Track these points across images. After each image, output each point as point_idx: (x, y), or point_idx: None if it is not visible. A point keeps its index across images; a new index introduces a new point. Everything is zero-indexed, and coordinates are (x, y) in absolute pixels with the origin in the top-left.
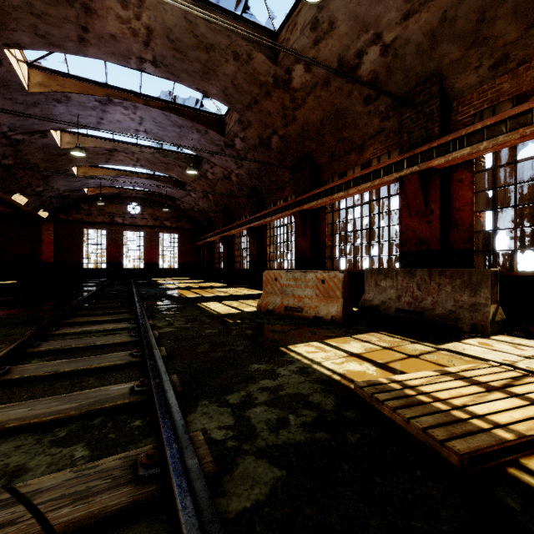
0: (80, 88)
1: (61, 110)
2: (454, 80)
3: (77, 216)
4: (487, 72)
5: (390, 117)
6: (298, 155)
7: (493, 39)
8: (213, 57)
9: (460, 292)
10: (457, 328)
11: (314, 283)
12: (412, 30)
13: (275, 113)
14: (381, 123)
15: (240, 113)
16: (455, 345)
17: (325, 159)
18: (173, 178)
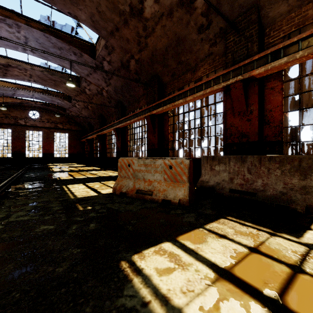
0: None
1: None
2: (268, 10)
3: None
4: (296, 1)
5: (217, 43)
6: (149, 75)
7: None
8: None
9: (289, 176)
10: (291, 209)
11: (162, 168)
12: None
13: (132, 40)
14: (210, 48)
15: (106, 39)
16: None
17: (168, 78)
18: (62, 94)
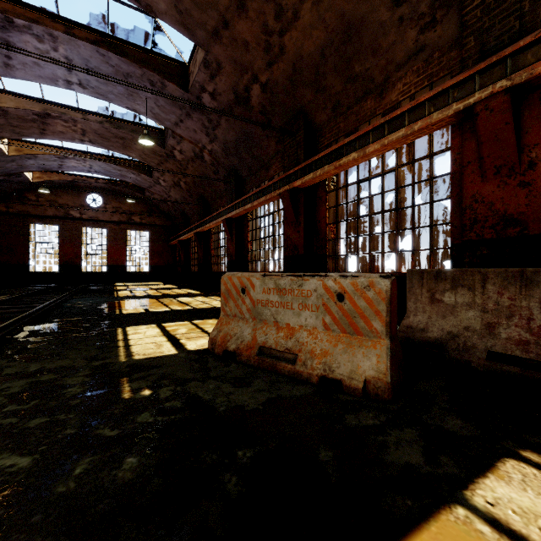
0: None
1: None
2: None
3: (20, 208)
4: None
5: (438, 21)
6: (287, 114)
7: None
8: None
9: None
10: None
11: (319, 299)
12: None
13: (254, 44)
14: (420, 36)
15: (205, 47)
16: None
17: (326, 115)
18: (138, 162)
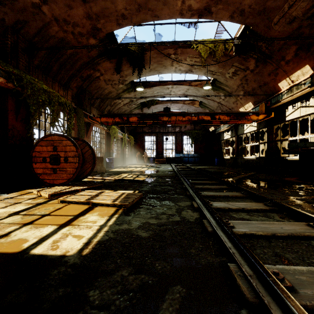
0: None
1: None
2: None
3: None
4: None
5: None
6: None
7: None
8: None
9: None
10: None
11: None
12: None
13: None
14: None
15: None
16: None
17: None
18: None
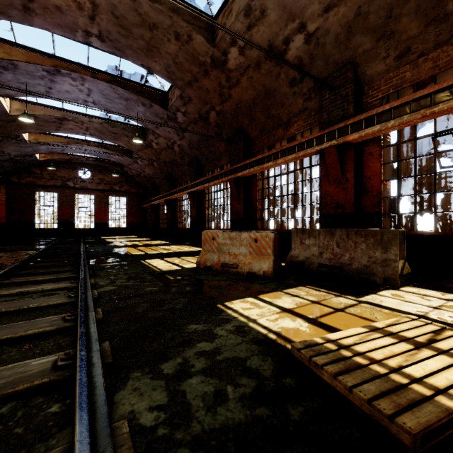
0: (27, 57)
1: (8, 77)
2: (365, 68)
3: (29, 179)
4: (393, 62)
5: (312, 98)
6: (233, 129)
7: (398, 34)
8: (156, 36)
9: (373, 249)
10: (371, 281)
11: (247, 242)
12: (332, 22)
13: (213, 91)
14: (304, 103)
15: (182, 89)
16: (372, 297)
17: (256, 133)
18: (122, 147)
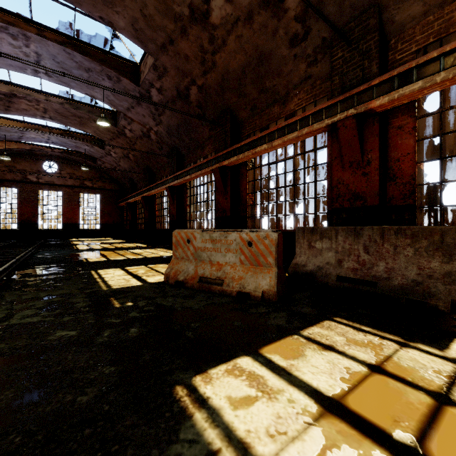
0: None
1: None
2: (394, 11)
3: None
4: None
5: (318, 61)
6: (218, 109)
7: None
8: None
9: (427, 256)
10: (429, 305)
11: (237, 245)
12: None
13: (193, 58)
14: (308, 68)
15: (154, 55)
16: None
17: (246, 113)
18: (92, 136)
